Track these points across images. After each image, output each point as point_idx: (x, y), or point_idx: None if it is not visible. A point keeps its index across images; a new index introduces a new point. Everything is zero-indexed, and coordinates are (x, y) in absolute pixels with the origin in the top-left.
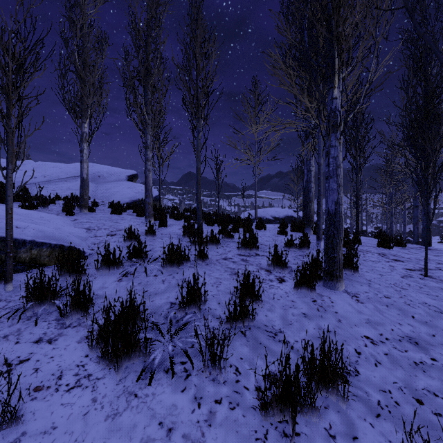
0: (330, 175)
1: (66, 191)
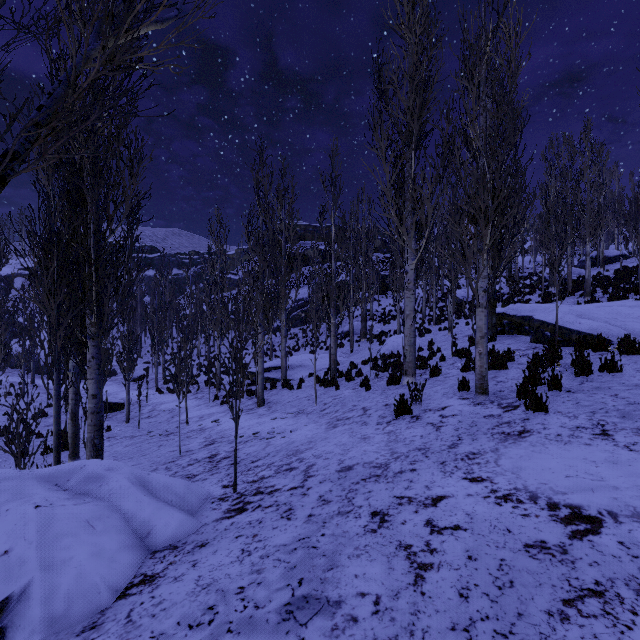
0: None
1: None
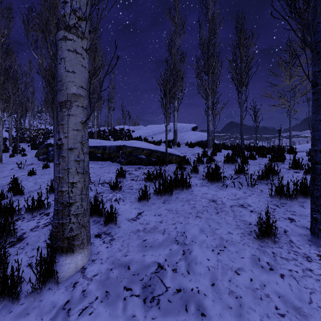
0: None
1: (163, 138)
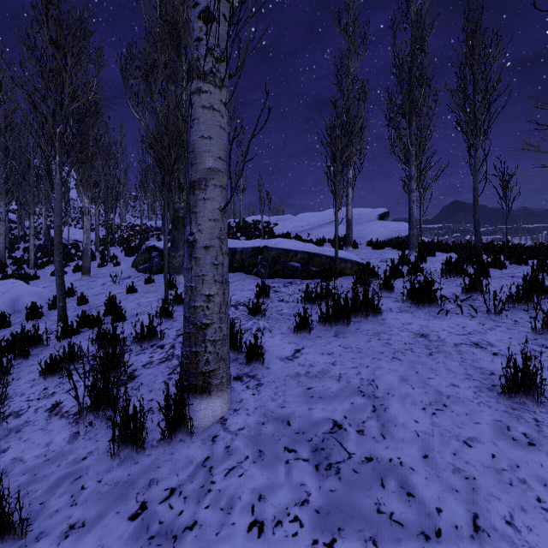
0: None
1: (326, 235)
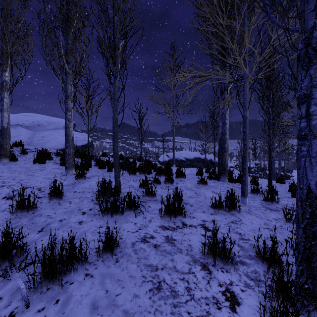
0: (313, 133)
1: None
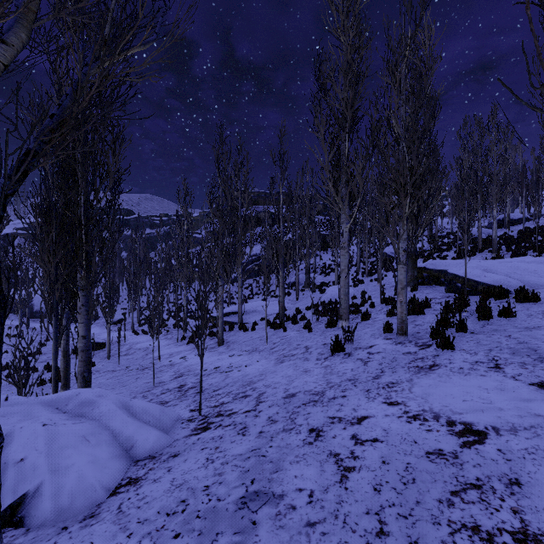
0: None
1: None
